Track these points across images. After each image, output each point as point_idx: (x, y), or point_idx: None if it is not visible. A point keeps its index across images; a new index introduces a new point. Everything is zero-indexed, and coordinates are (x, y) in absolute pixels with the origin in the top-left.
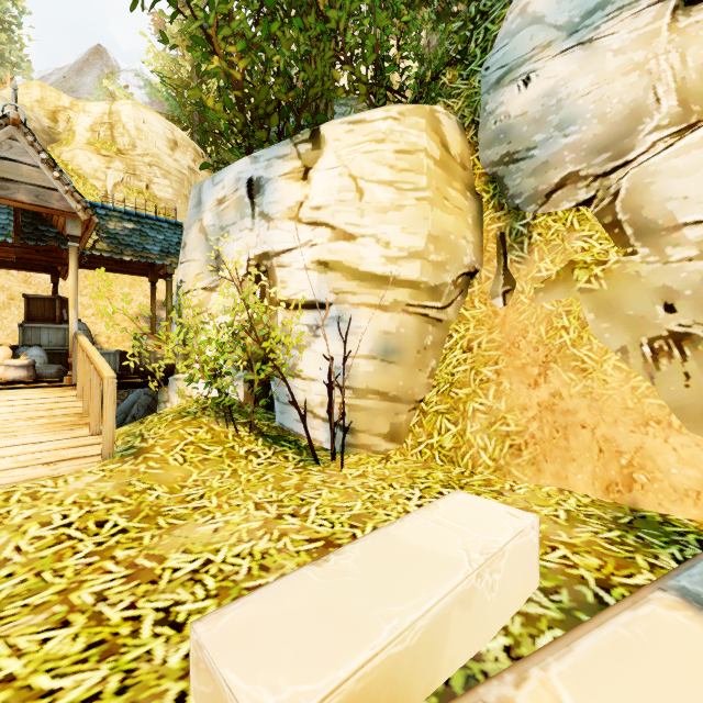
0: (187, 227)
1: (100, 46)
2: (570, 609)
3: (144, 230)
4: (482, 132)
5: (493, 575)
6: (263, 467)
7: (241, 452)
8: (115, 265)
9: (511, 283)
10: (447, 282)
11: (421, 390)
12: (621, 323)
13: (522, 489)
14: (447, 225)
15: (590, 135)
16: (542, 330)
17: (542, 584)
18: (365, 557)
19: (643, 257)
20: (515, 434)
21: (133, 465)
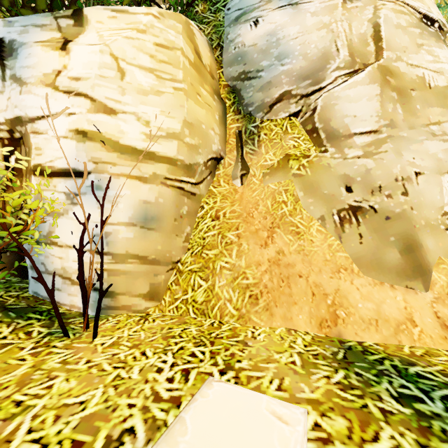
0: None
1: None
2: None
3: None
4: (226, 54)
5: None
6: None
7: None
8: None
9: (246, 169)
10: (200, 163)
11: (177, 252)
12: (320, 199)
13: (261, 335)
14: (200, 116)
15: (298, 67)
16: (268, 203)
17: None
18: None
19: (331, 154)
20: (253, 286)
21: None
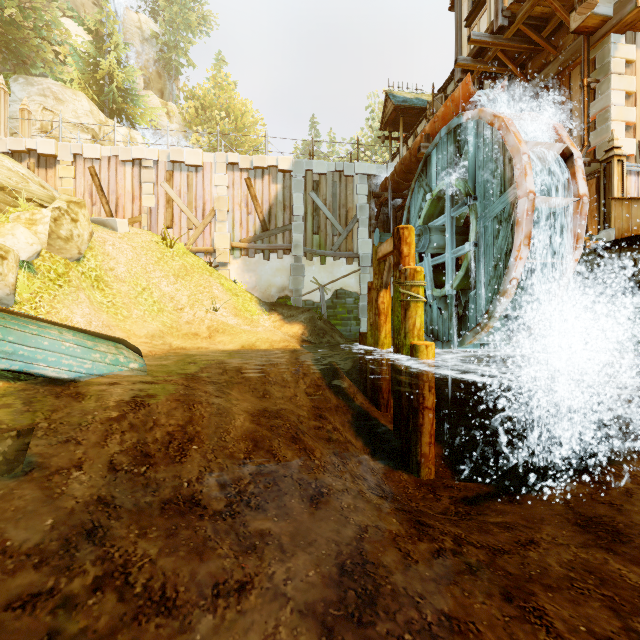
0: None
1: None
2: None
3: None
4: None
5: None
6: None
7: None
8: None
9: None
10: None
11: None
12: None
13: None
14: None
15: None
16: None
17: None
18: None
19: None
20: None
21: None
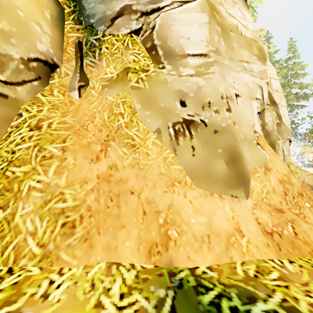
0: None
1: None
2: None
3: None
4: None
5: None
6: None
7: None
8: None
9: (85, 81)
10: (12, 56)
11: None
12: (157, 112)
13: (62, 286)
14: None
15: None
16: (105, 115)
17: None
18: None
19: (168, 71)
20: (71, 209)
21: None
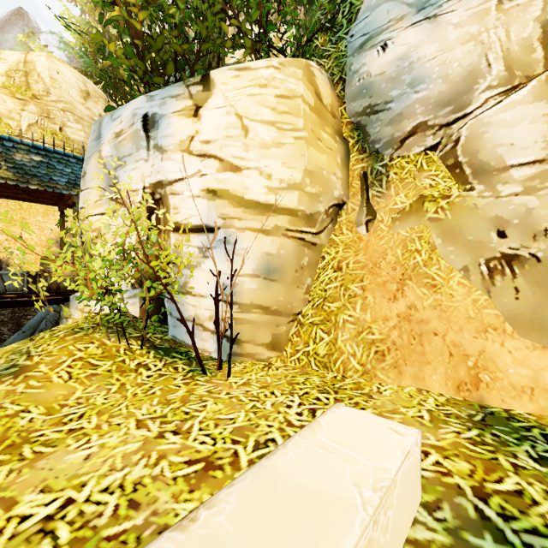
0: (87, 158)
1: (21, 9)
2: (456, 528)
3: (51, 163)
4: (348, 87)
5: (387, 512)
6: (152, 379)
7: (131, 365)
8: (24, 194)
9: (372, 214)
10: (320, 211)
11: (298, 304)
12: (463, 246)
13: (387, 391)
14: (320, 162)
15: (436, 92)
16: (398, 252)
17: (423, 499)
18: (242, 508)
19: (479, 192)
20: (379, 341)
21: (10, 385)
